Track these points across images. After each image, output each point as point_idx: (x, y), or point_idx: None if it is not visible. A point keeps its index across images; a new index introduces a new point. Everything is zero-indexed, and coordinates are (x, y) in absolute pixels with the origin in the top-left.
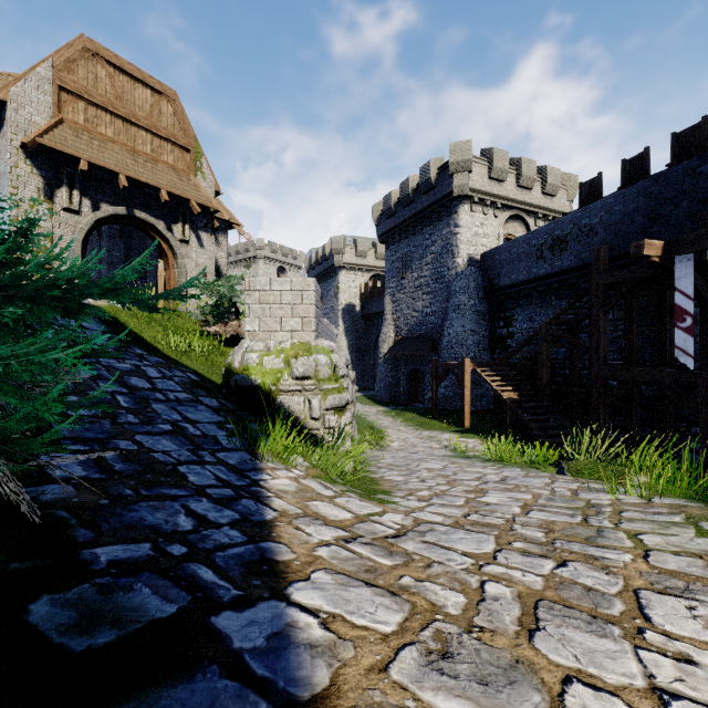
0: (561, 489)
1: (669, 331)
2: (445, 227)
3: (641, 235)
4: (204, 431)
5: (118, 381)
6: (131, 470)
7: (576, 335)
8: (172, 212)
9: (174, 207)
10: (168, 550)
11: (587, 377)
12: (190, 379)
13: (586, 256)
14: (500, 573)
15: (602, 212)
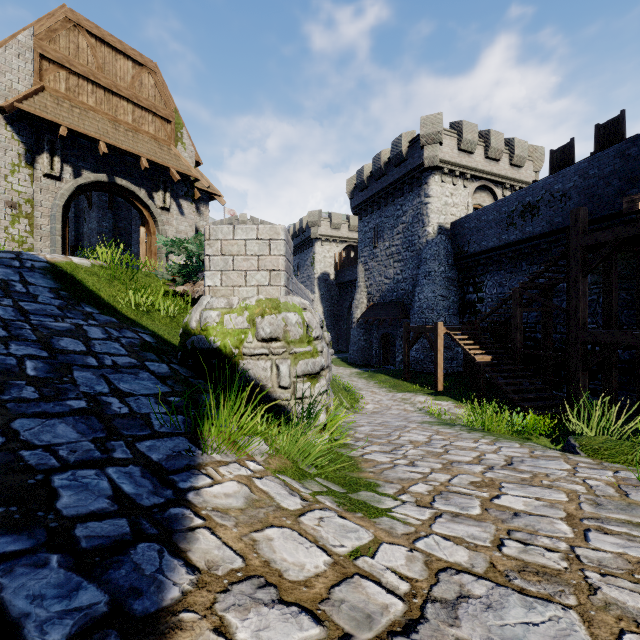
0: (596, 482)
1: None
2: (415, 197)
3: (618, 197)
4: (133, 408)
5: (42, 342)
6: None
7: (550, 299)
8: (153, 181)
9: (155, 175)
10: None
11: (560, 341)
12: (142, 341)
13: (559, 220)
14: None
15: (575, 177)
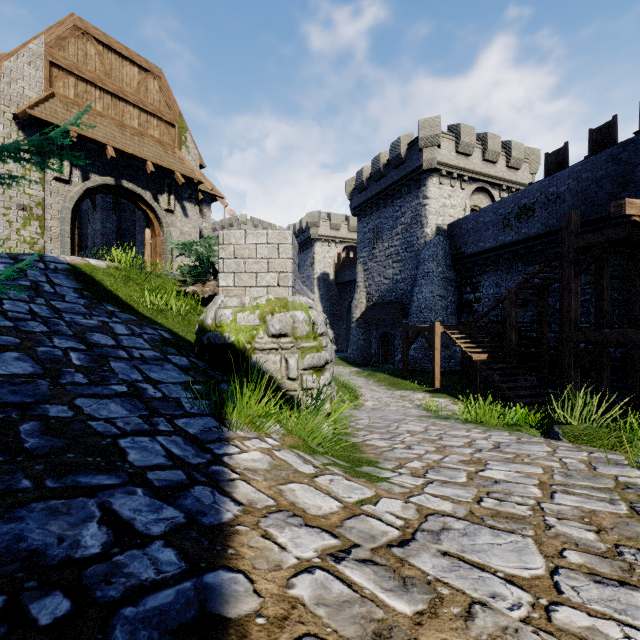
0: (571, 460)
1: (639, 294)
2: (414, 199)
3: (609, 200)
4: (165, 393)
5: (78, 337)
6: (47, 447)
7: (544, 299)
8: (158, 184)
9: (160, 178)
10: (32, 611)
11: (554, 340)
12: (162, 337)
13: (553, 222)
14: (586, 629)
15: (569, 180)
